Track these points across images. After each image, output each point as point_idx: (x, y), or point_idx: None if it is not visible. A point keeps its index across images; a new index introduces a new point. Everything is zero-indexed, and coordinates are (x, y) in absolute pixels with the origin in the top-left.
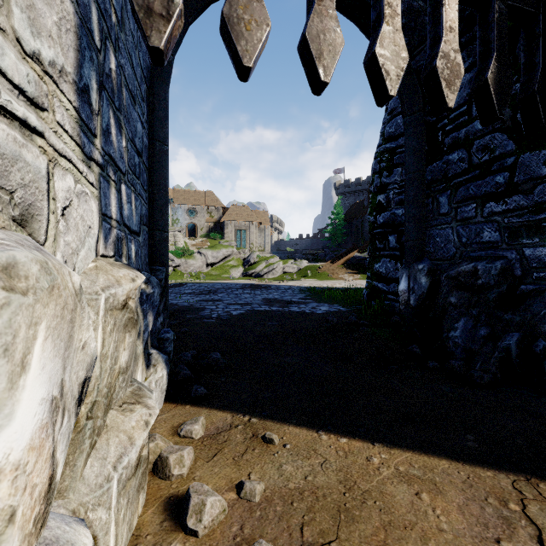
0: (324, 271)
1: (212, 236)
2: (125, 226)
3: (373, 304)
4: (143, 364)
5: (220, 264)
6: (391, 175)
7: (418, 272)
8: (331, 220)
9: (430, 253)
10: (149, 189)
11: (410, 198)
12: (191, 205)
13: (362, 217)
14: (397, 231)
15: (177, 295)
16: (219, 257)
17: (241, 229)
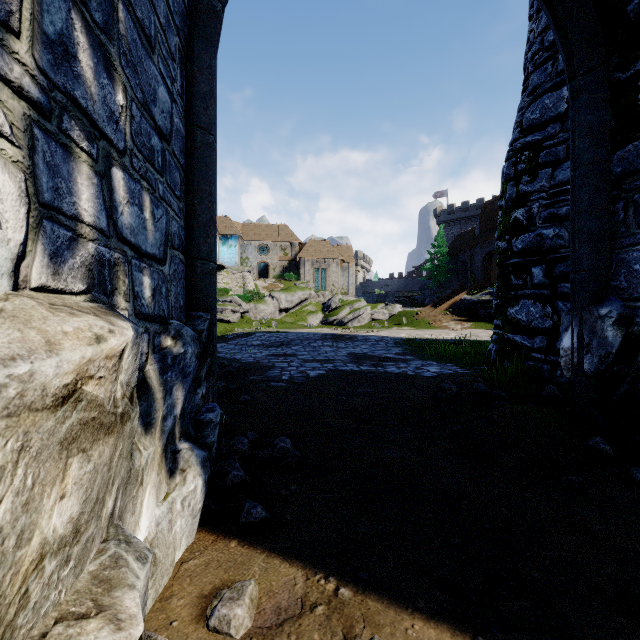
0: (423, 318)
1: (287, 277)
2: (125, 243)
3: (506, 366)
4: (162, 472)
5: (295, 310)
6: (534, 180)
7: (599, 320)
8: (431, 255)
9: (620, 290)
10: (187, 199)
11: (583, 204)
12: (262, 241)
13: (471, 250)
14: (546, 260)
15: (243, 348)
16: (294, 301)
17: (321, 268)
